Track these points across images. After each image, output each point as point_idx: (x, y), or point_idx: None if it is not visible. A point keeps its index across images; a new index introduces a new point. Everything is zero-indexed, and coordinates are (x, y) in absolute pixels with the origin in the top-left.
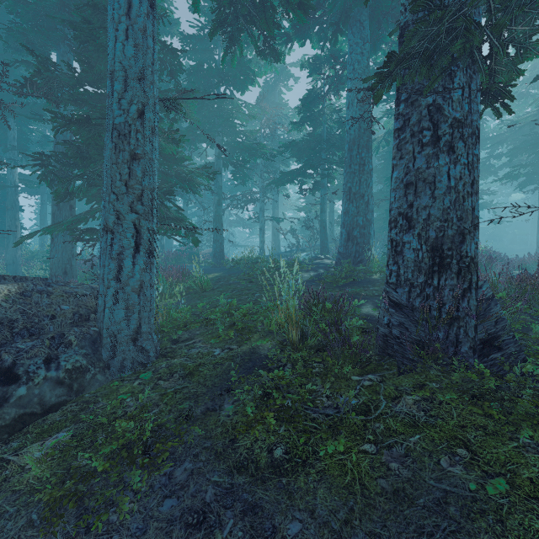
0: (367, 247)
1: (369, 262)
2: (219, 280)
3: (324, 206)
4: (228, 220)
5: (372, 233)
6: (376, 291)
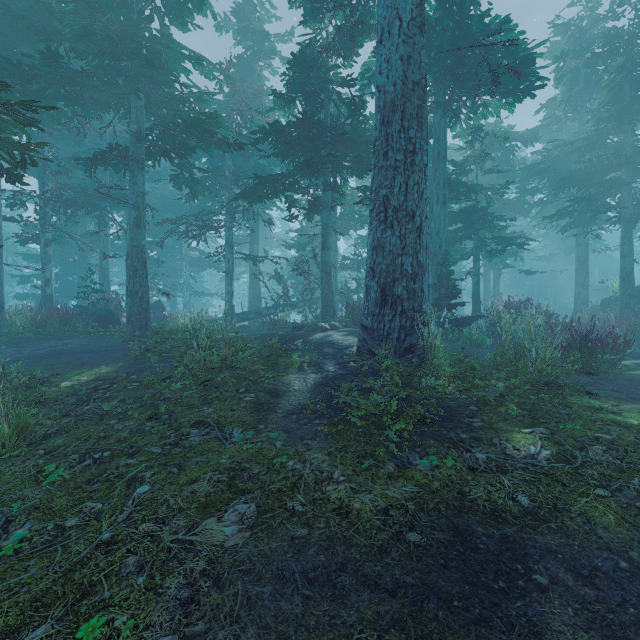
0: (420, 318)
1: (427, 350)
2: (91, 394)
3: (328, 239)
4: (188, 257)
5: (426, 290)
6: (509, 482)
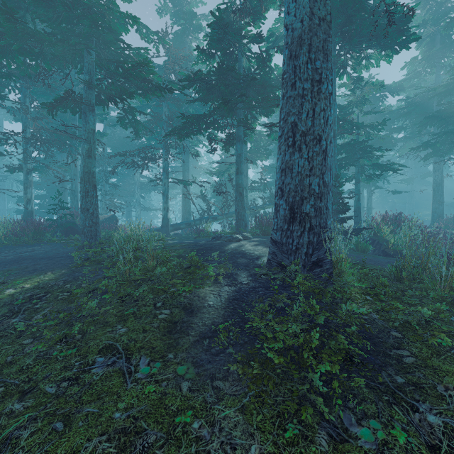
0: (326, 233)
1: (334, 264)
2: (25, 304)
3: (241, 166)
4: (139, 182)
5: (330, 208)
6: None
